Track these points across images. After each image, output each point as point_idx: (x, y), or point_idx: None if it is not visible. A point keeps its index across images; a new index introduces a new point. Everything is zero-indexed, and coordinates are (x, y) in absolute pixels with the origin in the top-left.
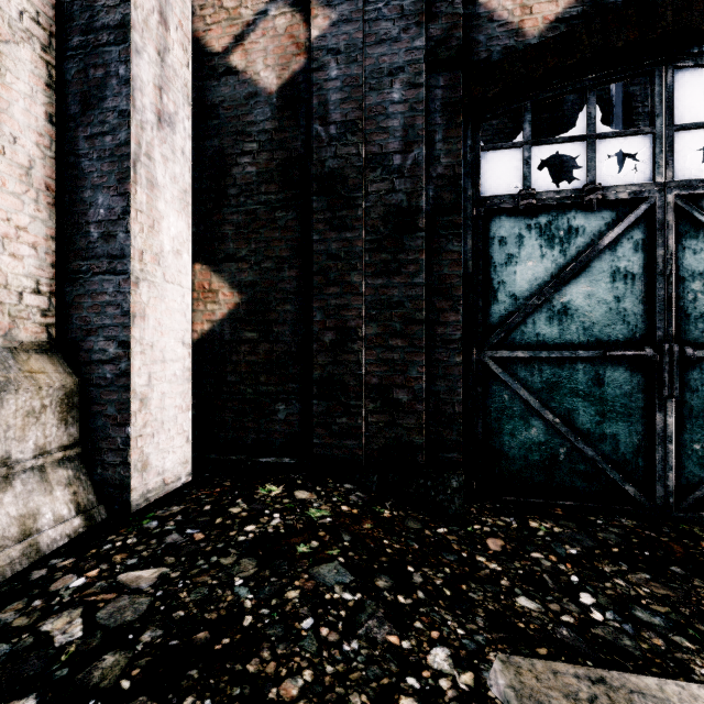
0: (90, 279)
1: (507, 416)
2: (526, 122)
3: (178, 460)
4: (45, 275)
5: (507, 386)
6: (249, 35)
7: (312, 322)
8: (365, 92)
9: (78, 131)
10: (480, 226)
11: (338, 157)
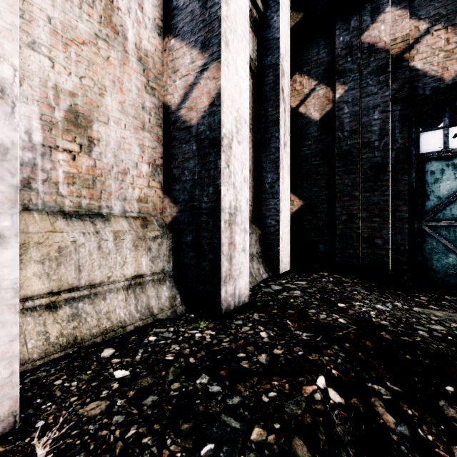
0: (265, 201)
1: (435, 252)
2: (445, 117)
3: (287, 261)
4: (252, 200)
5: (435, 238)
6: (307, 99)
7: (336, 212)
8: (361, 117)
9: (261, 154)
10: (419, 166)
11: (348, 145)
